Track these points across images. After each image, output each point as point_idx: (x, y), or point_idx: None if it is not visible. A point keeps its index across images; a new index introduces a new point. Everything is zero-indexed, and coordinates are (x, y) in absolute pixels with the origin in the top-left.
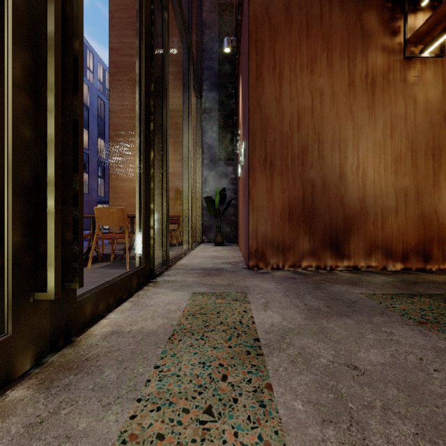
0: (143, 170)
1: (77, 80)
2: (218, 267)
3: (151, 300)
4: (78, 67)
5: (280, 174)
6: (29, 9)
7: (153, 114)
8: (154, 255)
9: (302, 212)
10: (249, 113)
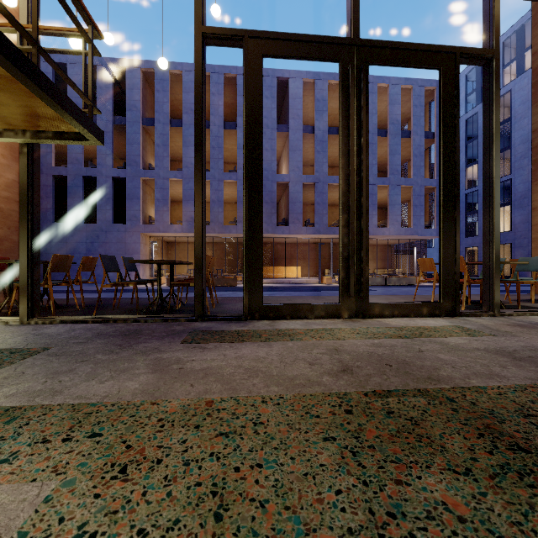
0: (441, 230)
1: (362, 213)
2: None
3: (421, 320)
4: (362, 208)
5: None
6: (347, 199)
7: (456, 180)
8: (458, 296)
9: None
10: None
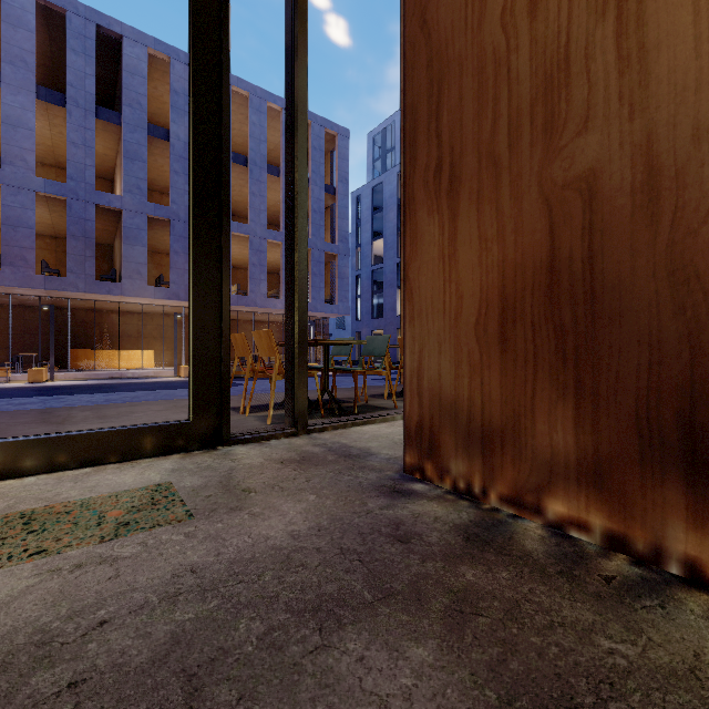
0: (191, 269)
1: None
2: (373, 450)
3: (111, 473)
4: None
5: (475, 197)
6: None
7: (223, 174)
8: (226, 406)
9: (548, 309)
10: (404, 68)
